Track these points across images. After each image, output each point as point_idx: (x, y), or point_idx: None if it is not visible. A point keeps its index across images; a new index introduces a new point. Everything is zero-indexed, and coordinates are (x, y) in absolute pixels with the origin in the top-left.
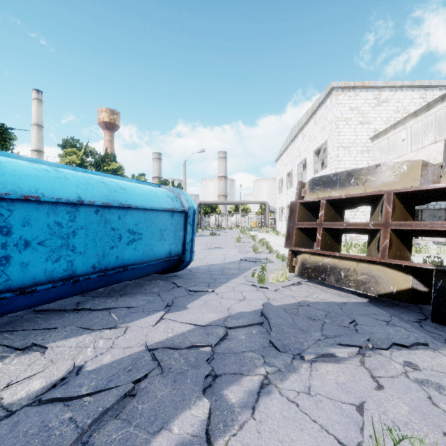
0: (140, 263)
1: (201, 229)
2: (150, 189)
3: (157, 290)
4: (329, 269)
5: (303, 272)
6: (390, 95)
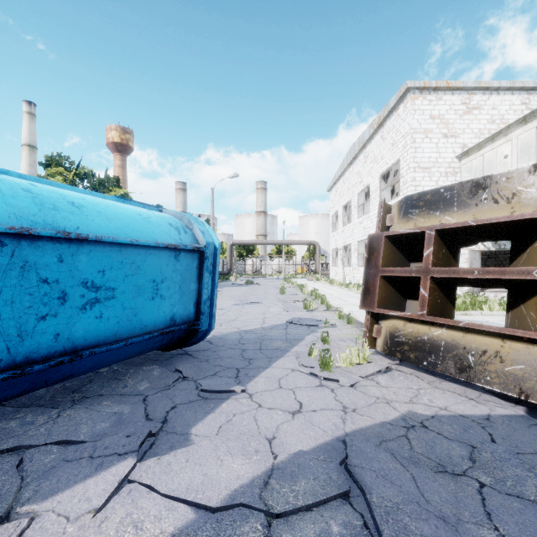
0: (111, 342)
1: (235, 276)
2: (138, 212)
3: (146, 387)
4: (443, 348)
5: (393, 349)
6: (483, 100)
